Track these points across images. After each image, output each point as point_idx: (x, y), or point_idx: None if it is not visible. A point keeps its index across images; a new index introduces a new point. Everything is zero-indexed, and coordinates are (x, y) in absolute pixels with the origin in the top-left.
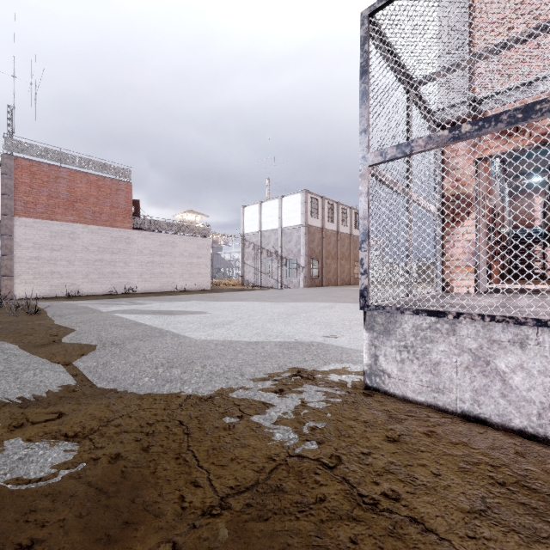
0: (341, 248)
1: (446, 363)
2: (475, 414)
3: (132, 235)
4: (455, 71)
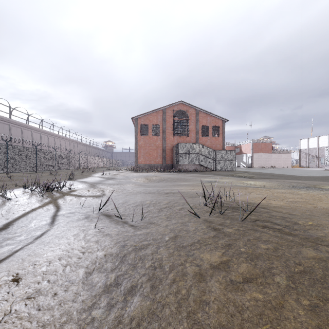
0: None
1: None
2: None
3: (272, 155)
4: None
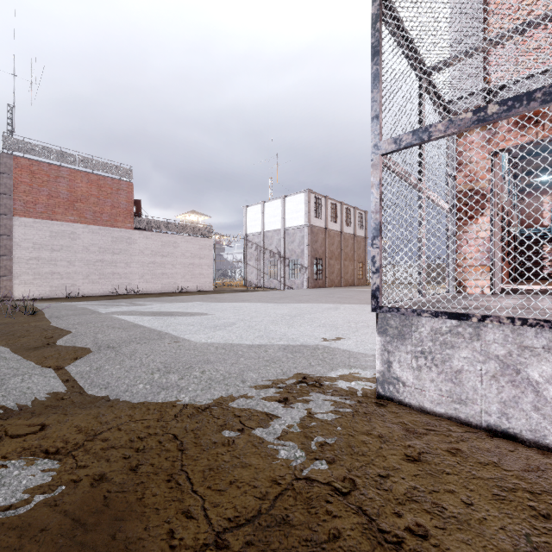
0: (345, 249)
1: (469, 371)
2: (503, 429)
3: (133, 236)
4: (471, 56)
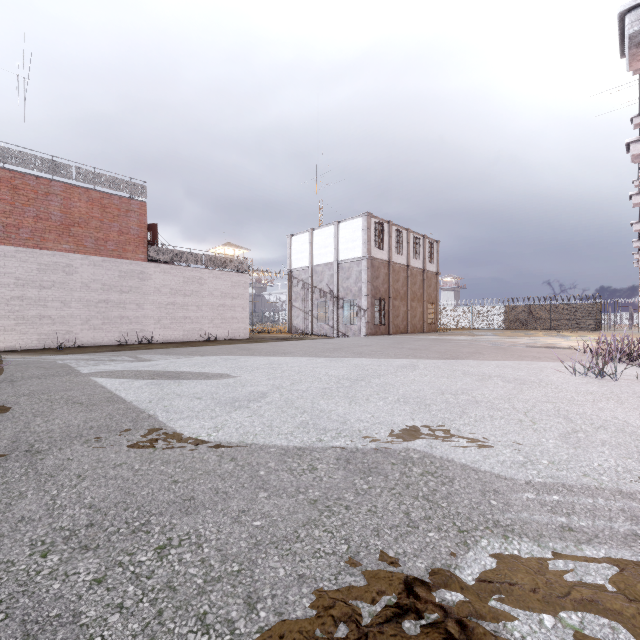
0: (412, 287)
1: None
2: None
3: (147, 269)
4: None
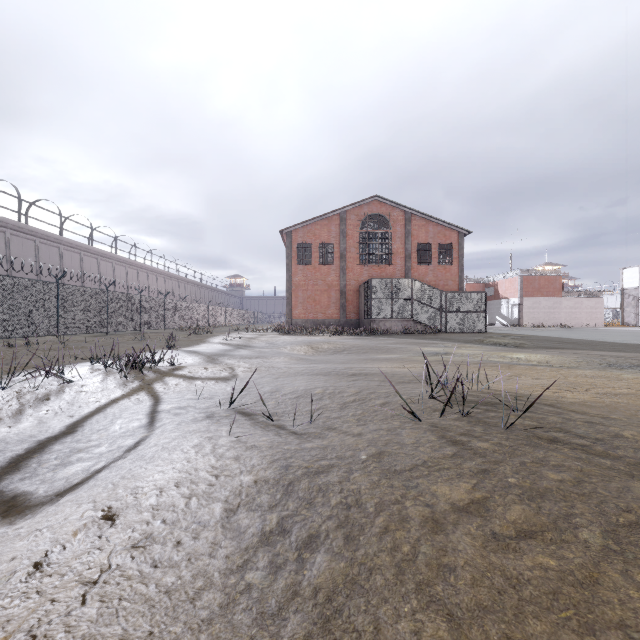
0: None
1: None
2: None
3: (561, 300)
4: None
